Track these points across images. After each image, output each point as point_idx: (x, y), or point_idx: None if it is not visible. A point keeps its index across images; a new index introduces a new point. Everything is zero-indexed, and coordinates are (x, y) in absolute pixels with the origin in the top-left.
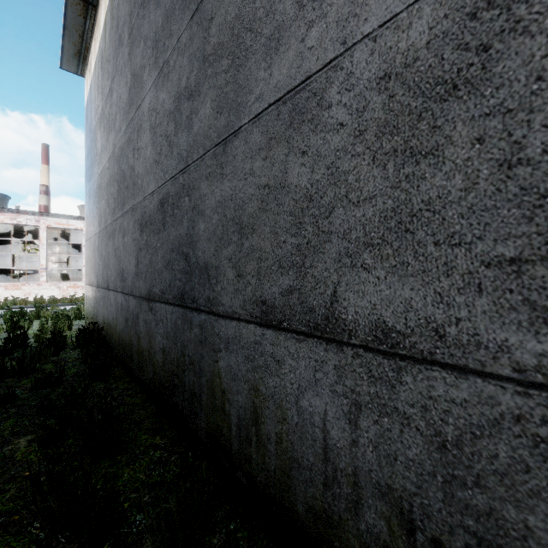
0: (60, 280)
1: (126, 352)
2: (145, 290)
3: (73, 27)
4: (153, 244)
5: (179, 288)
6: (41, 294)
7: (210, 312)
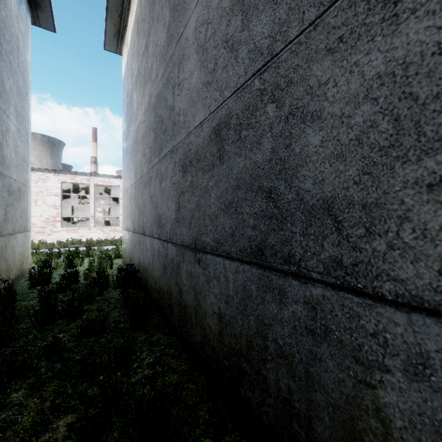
0: (104, 225)
1: (163, 300)
2: (190, 238)
3: (113, 8)
4: (202, 184)
5: (252, 238)
6: (91, 236)
7: (342, 287)
